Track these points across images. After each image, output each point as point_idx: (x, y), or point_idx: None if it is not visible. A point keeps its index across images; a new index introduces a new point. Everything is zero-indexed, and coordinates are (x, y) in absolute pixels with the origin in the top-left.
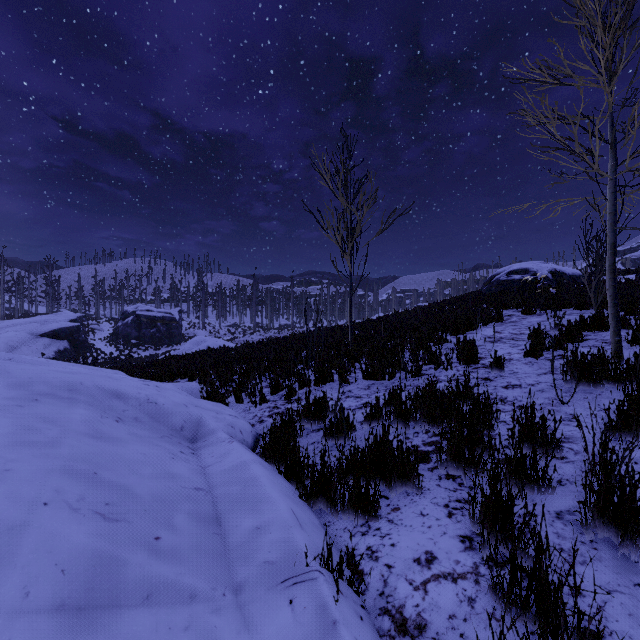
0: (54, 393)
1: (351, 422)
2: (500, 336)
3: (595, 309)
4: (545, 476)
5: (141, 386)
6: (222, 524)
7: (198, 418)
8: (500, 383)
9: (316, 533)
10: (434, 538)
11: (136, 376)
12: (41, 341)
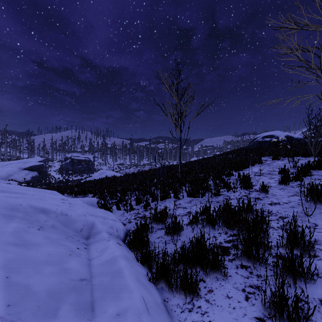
0: (1, 212)
1: (181, 225)
2: (262, 172)
3: (314, 157)
4: (309, 272)
5: (59, 204)
6: (94, 310)
7: (92, 223)
8: (267, 201)
9: (158, 313)
10: (238, 318)
11: (67, 192)
12: (24, 172)
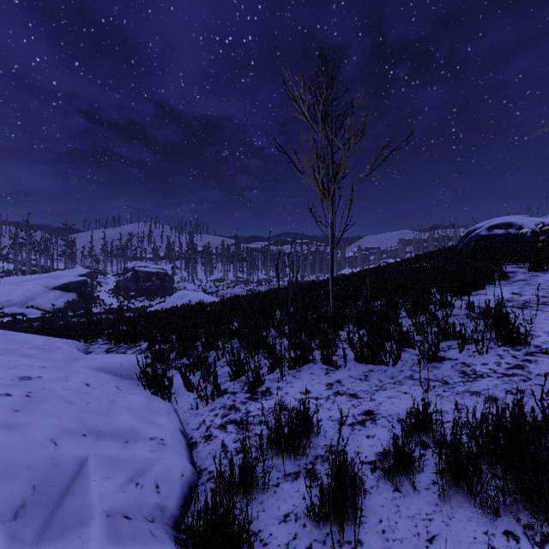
0: None
1: (357, 478)
2: (523, 299)
3: None
4: None
5: None
6: None
7: (73, 470)
8: None
9: None
10: None
11: (103, 335)
12: (53, 293)
